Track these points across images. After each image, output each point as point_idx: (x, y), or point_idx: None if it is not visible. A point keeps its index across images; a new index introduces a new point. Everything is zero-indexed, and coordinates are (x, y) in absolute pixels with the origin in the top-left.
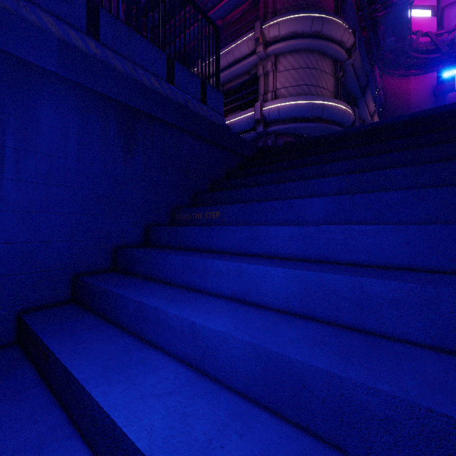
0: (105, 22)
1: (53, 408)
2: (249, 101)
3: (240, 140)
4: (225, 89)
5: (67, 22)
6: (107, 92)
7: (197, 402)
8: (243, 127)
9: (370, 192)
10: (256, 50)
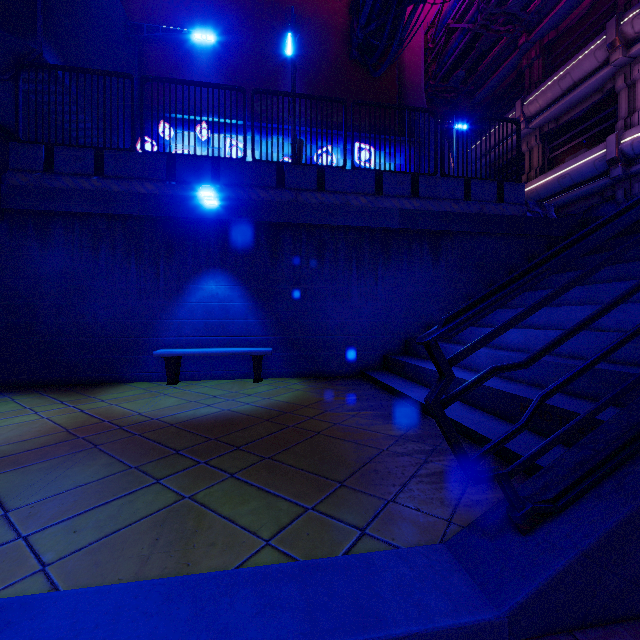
0: (421, 183)
1: (410, 381)
2: (600, 131)
3: (547, 221)
4: (560, 124)
5: (402, 196)
6: (423, 228)
7: (465, 372)
8: (587, 175)
9: (634, 279)
10: (610, 60)
